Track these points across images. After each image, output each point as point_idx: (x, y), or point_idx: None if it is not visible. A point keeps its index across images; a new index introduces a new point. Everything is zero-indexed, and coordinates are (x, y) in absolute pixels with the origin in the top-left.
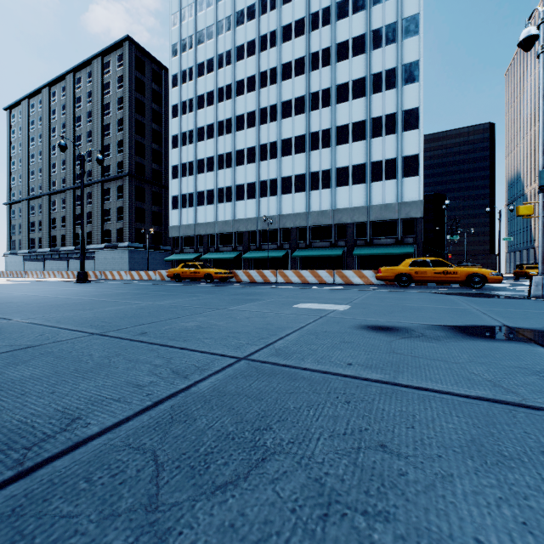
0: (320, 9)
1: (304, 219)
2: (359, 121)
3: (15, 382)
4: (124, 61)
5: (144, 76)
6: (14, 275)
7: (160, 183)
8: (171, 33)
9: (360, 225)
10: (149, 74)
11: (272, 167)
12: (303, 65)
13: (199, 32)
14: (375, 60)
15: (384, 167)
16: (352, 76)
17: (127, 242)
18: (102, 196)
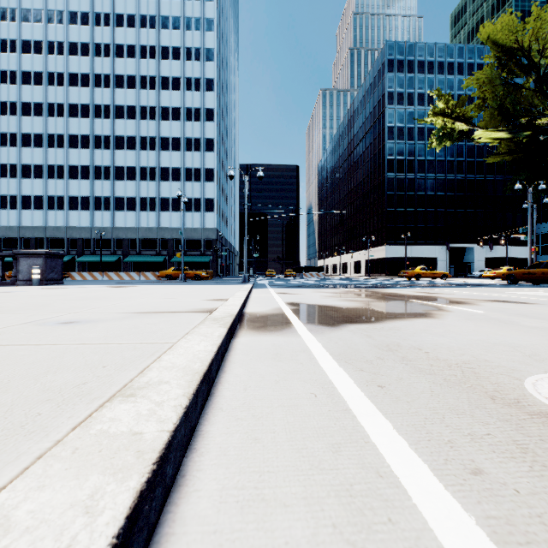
0: (148, 76)
1: (135, 233)
2: (177, 167)
3: None
4: None
5: None
6: None
7: None
8: None
9: (178, 241)
10: None
11: (106, 187)
12: (134, 112)
13: (24, 41)
14: (187, 129)
15: (193, 203)
16: (172, 134)
17: None
18: None
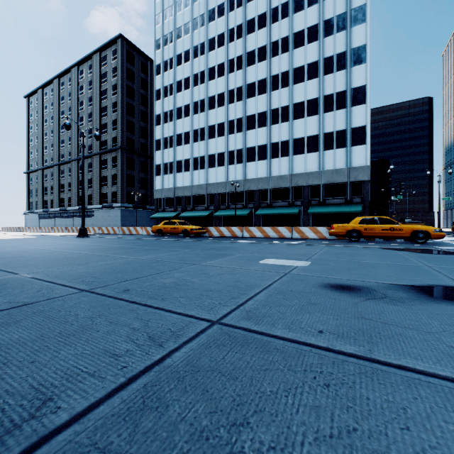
0: (280, 5)
1: (266, 183)
2: (313, 98)
3: (2, 348)
4: (117, 55)
5: (133, 66)
6: (31, 230)
7: (146, 154)
8: (155, 30)
9: (314, 187)
10: (137, 65)
11: (238, 139)
12: (265, 52)
13: (178, 29)
14: (327, 46)
15: (335, 138)
16: (307, 61)
17: (120, 203)
18: (100, 166)
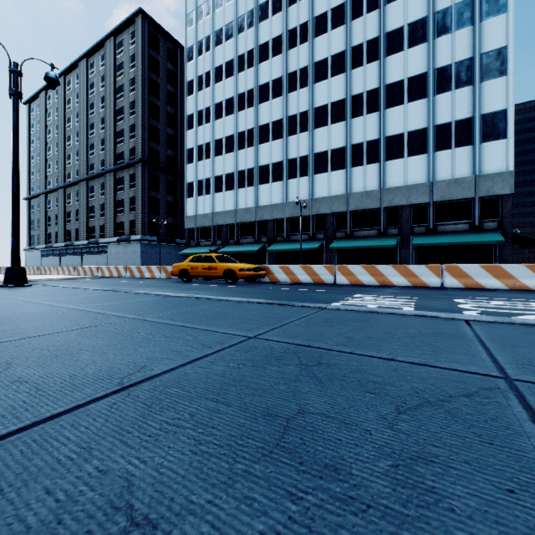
0: None
1: (343, 203)
2: (417, 74)
3: None
4: (136, 37)
5: (158, 54)
6: None
7: (175, 171)
8: (186, 1)
9: (419, 208)
10: (163, 52)
11: (302, 142)
12: (342, 13)
13: None
14: None
15: (454, 131)
16: (407, 19)
17: (140, 235)
18: (114, 186)
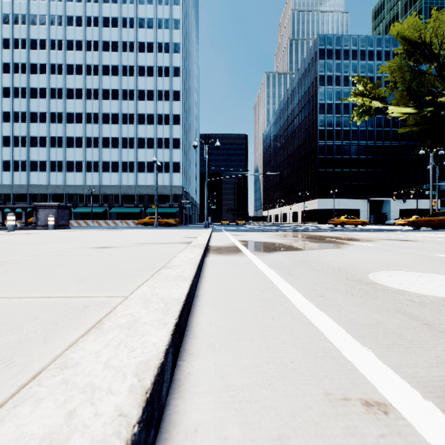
0: (128, 65)
1: (118, 189)
2: (150, 137)
3: None
4: None
5: None
6: None
7: None
8: (2, 28)
9: (152, 196)
10: None
11: (95, 153)
12: (117, 94)
13: (32, 39)
14: (159, 107)
15: (164, 166)
16: (147, 111)
17: None
18: None
